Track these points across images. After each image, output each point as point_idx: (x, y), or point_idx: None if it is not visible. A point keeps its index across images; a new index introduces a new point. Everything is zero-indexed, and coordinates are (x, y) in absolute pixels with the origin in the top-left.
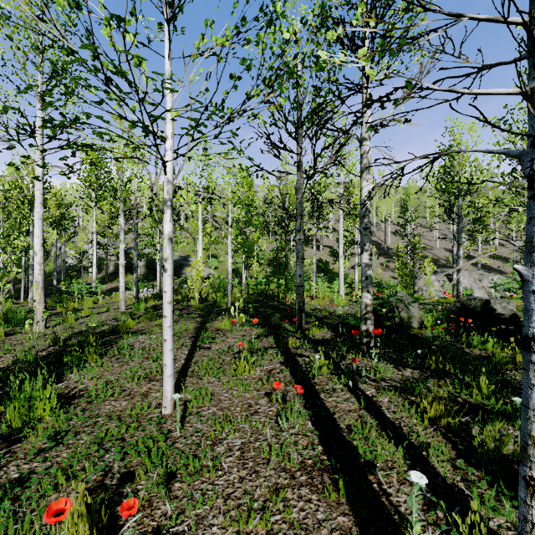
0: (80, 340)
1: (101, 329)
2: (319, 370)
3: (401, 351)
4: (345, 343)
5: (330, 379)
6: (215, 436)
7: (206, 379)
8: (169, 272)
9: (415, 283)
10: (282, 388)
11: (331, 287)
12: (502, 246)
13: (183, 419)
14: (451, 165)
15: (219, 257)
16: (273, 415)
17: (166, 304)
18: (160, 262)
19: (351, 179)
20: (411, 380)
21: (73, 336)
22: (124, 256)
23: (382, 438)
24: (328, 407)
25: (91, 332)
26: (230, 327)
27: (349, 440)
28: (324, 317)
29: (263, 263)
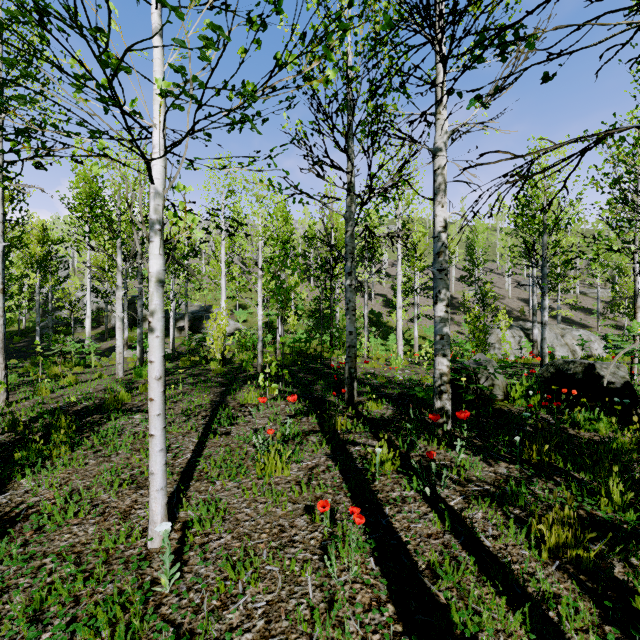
0: (50, 422)
1: (84, 405)
2: (381, 467)
3: (487, 435)
4: (412, 423)
5: (397, 480)
6: (225, 590)
7: (219, 485)
8: (157, 333)
9: (486, 340)
10: (329, 497)
11: (385, 345)
12: (584, 295)
13: (179, 557)
14: (535, 195)
15: (249, 307)
16: (317, 547)
17: (153, 381)
18: (174, 314)
19: (412, 211)
20: (511, 483)
21: (41, 416)
22: (130, 306)
23: (483, 586)
24: (398, 530)
25: (69, 409)
26: (258, 401)
27: (434, 591)
28: (381, 385)
29: (303, 315)
